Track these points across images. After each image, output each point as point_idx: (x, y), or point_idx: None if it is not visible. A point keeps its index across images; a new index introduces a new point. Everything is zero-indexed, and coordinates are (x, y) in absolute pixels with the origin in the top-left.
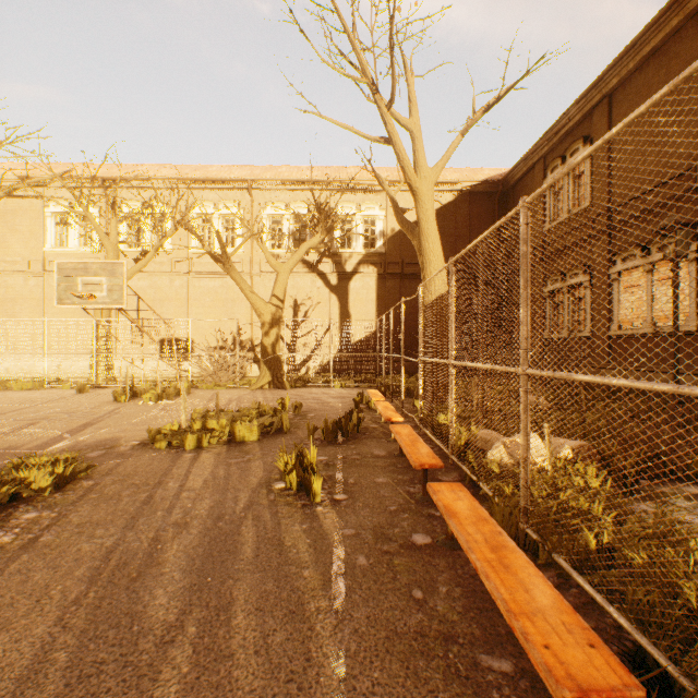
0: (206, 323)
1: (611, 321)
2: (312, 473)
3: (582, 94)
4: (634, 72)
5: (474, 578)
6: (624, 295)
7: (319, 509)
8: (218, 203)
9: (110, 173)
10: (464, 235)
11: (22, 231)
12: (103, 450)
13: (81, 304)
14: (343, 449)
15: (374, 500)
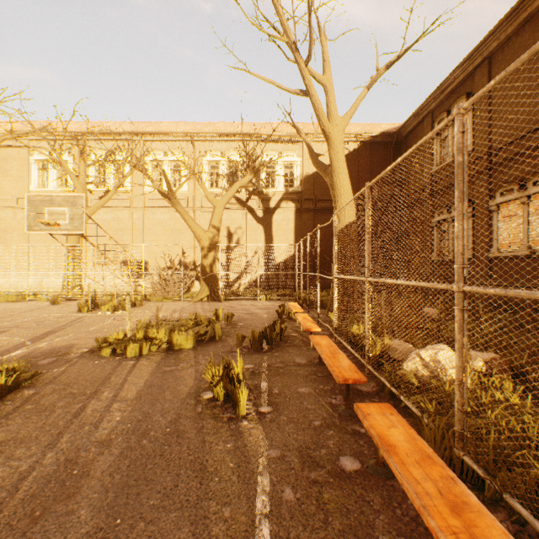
0: (158, 248)
1: (490, 245)
2: (238, 386)
3: (466, 57)
4: (511, 36)
5: (416, 522)
6: (502, 223)
7: (244, 424)
8: (167, 152)
9: (81, 128)
10: (365, 176)
11: (12, 175)
12: (54, 358)
13: (47, 231)
14: (267, 357)
15: (298, 413)
